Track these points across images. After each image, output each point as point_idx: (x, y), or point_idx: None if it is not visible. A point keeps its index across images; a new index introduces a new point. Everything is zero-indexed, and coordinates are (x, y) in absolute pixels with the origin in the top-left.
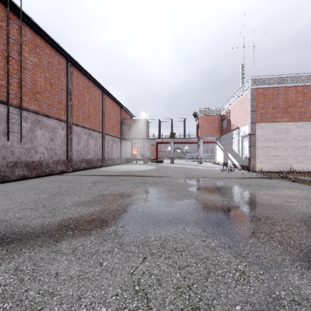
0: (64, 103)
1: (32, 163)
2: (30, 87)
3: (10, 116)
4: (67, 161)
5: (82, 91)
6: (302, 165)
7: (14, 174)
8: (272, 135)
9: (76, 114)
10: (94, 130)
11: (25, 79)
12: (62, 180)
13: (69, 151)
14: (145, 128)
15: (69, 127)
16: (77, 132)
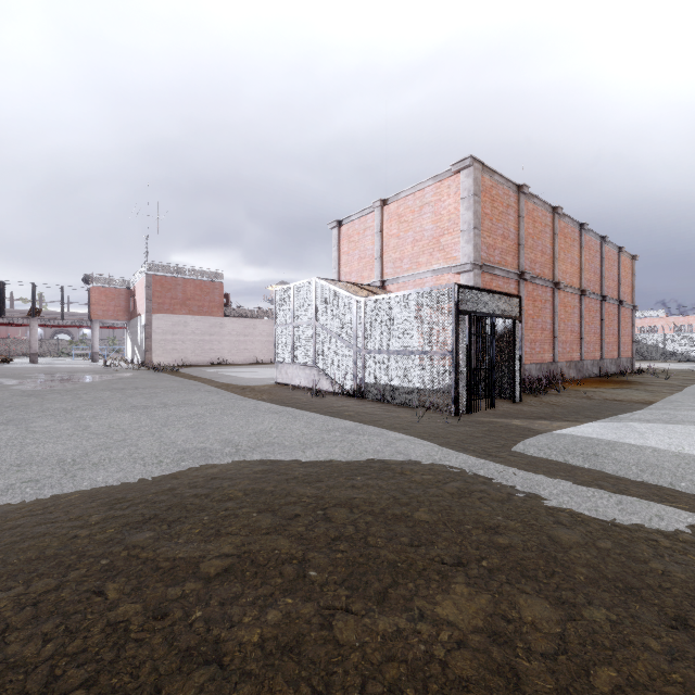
0: None
1: None
2: None
3: None
4: None
5: None
6: (200, 358)
7: None
8: (171, 327)
9: None
10: None
11: None
12: None
13: None
14: None
15: None
16: None
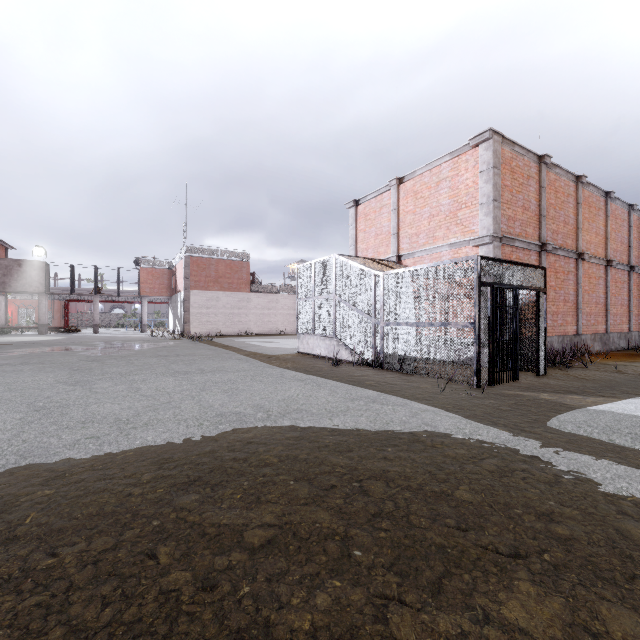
0: None
1: None
2: None
3: None
4: None
5: None
6: (230, 330)
7: None
8: (205, 302)
9: None
10: None
11: None
12: None
13: None
14: (43, 276)
15: None
16: None
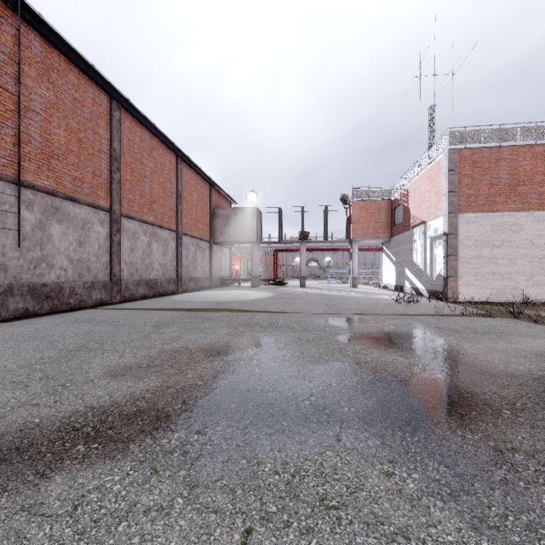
0: (106, 176)
1: (42, 287)
2: (39, 144)
3: None
4: (110, 282)
5: (140, 154)
6: (542, 290)
7: (7, 308)
8: (488, 235)
9: (127, 197)
10: (162, 227)
11: (29, 130)
12: (97, 320)
13: (114, 265)
14: (255, 224)
15: (114, 220)
16: (131, 230)
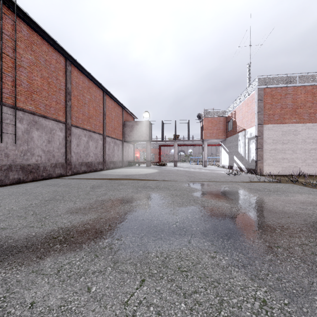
0: (63, 103)
1: (28, 166)
2: (26, 86)
3: (4, 117)
4: (66, 164)
5: (82, 91)
6: (311, 168)
7: (9, 178)
8: (280, 137)
9: (75, 115)
10: (94, 132)
11: (20, 78)
12: (59, 184)
13: (68, 154)
14: (148, 130)
15: (68, 128)
16: (77, 134)
